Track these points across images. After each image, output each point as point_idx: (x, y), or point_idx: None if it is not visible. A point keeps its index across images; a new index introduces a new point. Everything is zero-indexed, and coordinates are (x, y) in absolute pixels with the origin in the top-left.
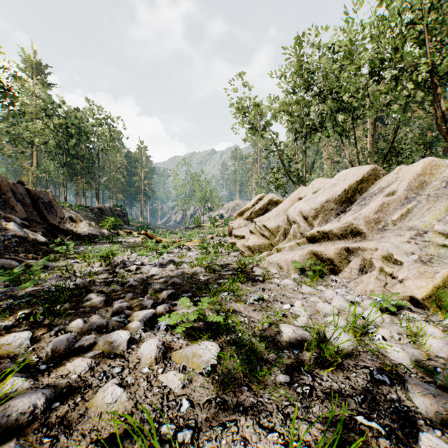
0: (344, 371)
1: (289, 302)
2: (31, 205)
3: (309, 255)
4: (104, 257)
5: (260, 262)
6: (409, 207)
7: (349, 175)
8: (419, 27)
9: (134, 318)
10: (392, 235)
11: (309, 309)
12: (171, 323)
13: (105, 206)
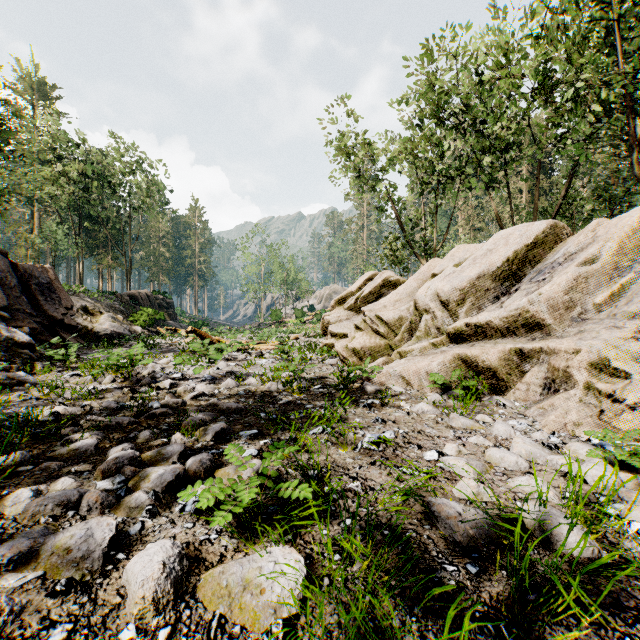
0: (598, 629)
1: (433, 446)
2: (17, 287)
3: (454, 363)
4: (119, 366)
5: (373, 375)
6: (622, 282)
7: (513, 236)
8: (607, 23)
9: (138, 485)
10: (600, 328)
11: (476, 462)
12: (203, 502)
13: (140, 293)
